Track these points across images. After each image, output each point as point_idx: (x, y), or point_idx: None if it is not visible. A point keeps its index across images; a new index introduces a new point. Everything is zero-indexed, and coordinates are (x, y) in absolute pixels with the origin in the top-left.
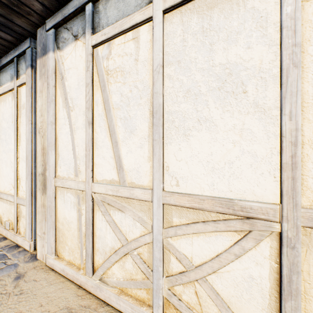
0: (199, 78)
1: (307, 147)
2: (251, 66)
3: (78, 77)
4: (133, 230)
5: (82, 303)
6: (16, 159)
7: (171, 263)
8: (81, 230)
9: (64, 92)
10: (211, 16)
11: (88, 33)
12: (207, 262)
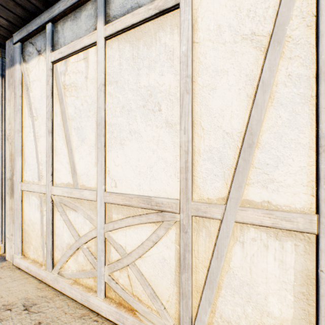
0: (130, 96)
1: (197, 155)
2: (164, 89)
3: (41, 89)
4: (84, 227)
5: (40, 294)
6: None
7: (111, 253)
8: (43, 230)
9: (29, 102)
10: (138, 46)
11: (48, 50)
12: (135, 249)
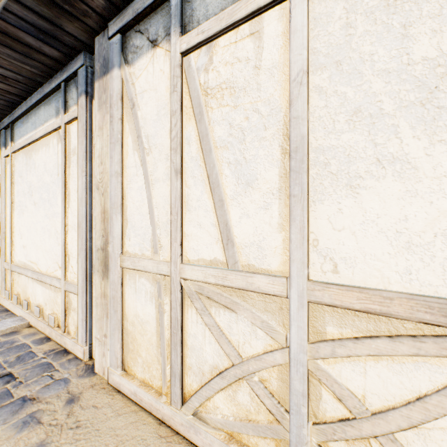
0: (379, 87)
1: None
2: None
3: (158, 103)
4: (251, 341)
5: None
6: (64, 227)
7: (322, 402)
8: (163, 336)
9: (135, 126)
10: None
11: (174, 33)
12: (398, 408)
